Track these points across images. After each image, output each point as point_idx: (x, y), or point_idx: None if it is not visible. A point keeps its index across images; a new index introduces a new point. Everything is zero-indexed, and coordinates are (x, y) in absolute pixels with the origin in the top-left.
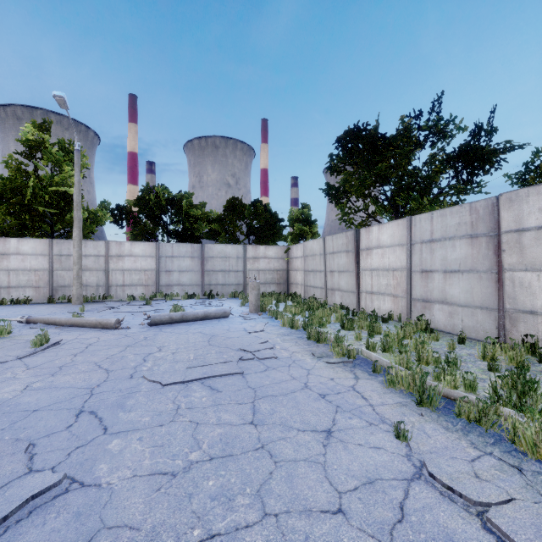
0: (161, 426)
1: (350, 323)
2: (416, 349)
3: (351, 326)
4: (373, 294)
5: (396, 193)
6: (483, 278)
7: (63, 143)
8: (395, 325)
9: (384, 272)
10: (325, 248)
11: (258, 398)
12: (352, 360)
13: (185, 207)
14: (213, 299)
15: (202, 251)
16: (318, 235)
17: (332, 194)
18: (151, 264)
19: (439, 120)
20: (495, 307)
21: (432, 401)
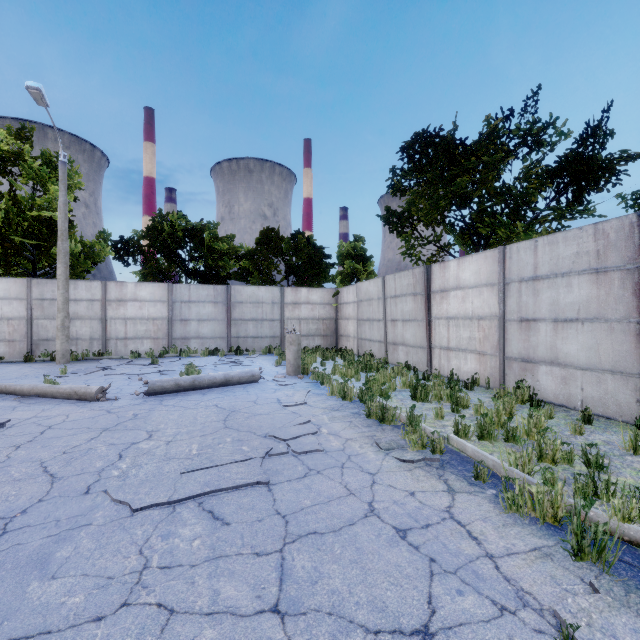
0: (98, 621)
1: (424, 391)
2: (528, 435)
3: (425, 396)
4: (449, 350)
5: (479, 218)
6: (616, 329)
7: (49, 156)
8: (493, 398)
9: (465, 321)
10: (385, 290)
11: (291, 540)
12: (439, 456)
13: (207, 239)
14: (242, 356)
15: (228, 295)
16: (375, 275)
17: (393, 222)
18: (161, 311)
19: (536, 122)
20: (636, 372)
21: (602, 554)
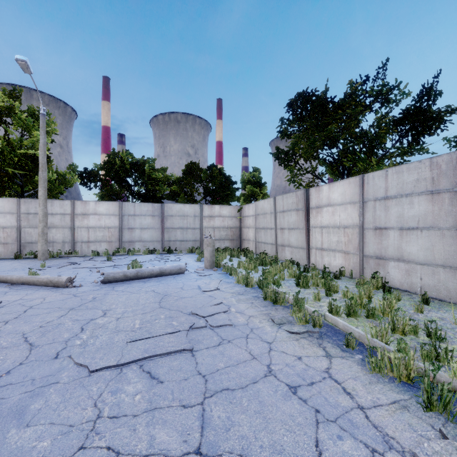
0: None
1: (305, 280)
2: (383, 313)
3: (306, 284)
4: (323, 250)
5: (344, 154)
6: (447, 235)
7: (33, 110)
8: (356, 285)
9: (334, 229)
10: (276, 207)
11: (210, 395)
12: (318, 329)
13: (147, 170)
14: (172, 254)
15: (162, 210)
16: (268, 196)
17: (281, 157)
18: (114, 222)
19: (385, 85)
20: None
21: (447, 406)
